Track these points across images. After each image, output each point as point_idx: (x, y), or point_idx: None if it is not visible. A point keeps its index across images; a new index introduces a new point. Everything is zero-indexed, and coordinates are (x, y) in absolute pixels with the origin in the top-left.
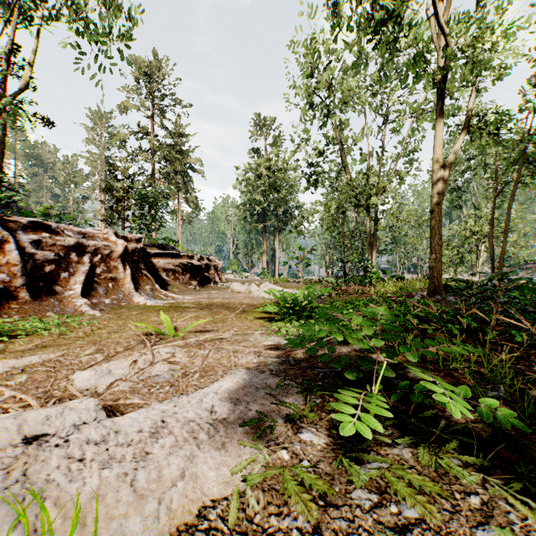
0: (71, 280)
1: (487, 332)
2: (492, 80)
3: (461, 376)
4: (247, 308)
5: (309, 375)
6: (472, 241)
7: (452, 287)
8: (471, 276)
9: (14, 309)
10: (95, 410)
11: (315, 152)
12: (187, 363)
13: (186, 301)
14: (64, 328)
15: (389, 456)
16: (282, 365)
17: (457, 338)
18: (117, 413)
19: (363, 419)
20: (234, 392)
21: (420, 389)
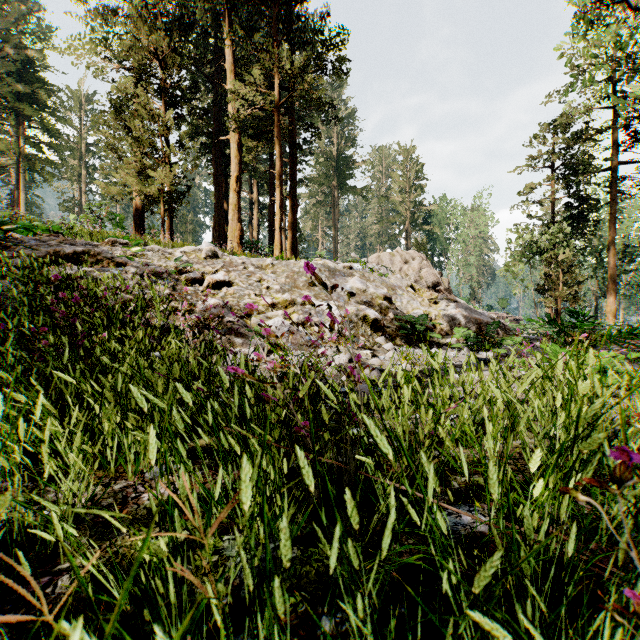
0: None
1: None
2: None
3: None
4: None
5: None
6: None
7: None
8: None
9: None
10: None
11: None
12: None
13: None
14: None
15: None
16: None
17: None
18: None
19: None
20: None
21: None
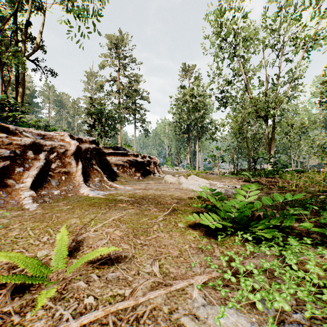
0: (25, 174)
1: None
2: None
3: None
4: (177, 205)
5: None
6: None
7: None
8: None
9: None
10: None
11: (224, 83)
12: None
13: (123, 193)
14: None
15: None
16: None
17: None
18: None
19: None
20: None
21: None
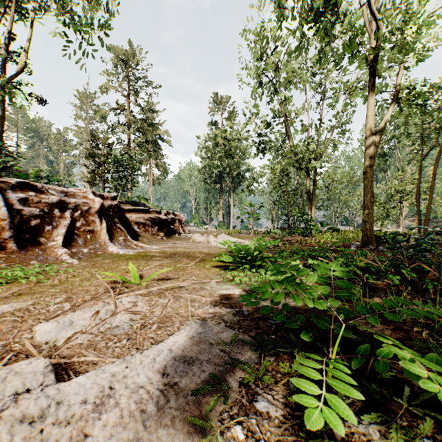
0: (54, 232)
1: (426, 283)
2: (415, 61)
3: (410, 329)
4: (205, 257)
5: (262, 327)
6: (397, 198)
7: (381, 238)
8: (394, 228)
9: (2, 258)
10: (44, 372)
11: (263, 124)
12: (147, 312)
13: (153, 251)
14: (41, 276)
15: (354, 436)
16: (236, 316)
17: (403, 291)
18: (70, 371)
19: (330, 403)
20: (189, 349)
21: (384, 355)
